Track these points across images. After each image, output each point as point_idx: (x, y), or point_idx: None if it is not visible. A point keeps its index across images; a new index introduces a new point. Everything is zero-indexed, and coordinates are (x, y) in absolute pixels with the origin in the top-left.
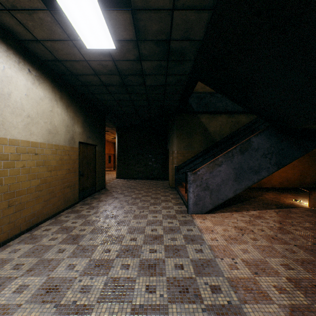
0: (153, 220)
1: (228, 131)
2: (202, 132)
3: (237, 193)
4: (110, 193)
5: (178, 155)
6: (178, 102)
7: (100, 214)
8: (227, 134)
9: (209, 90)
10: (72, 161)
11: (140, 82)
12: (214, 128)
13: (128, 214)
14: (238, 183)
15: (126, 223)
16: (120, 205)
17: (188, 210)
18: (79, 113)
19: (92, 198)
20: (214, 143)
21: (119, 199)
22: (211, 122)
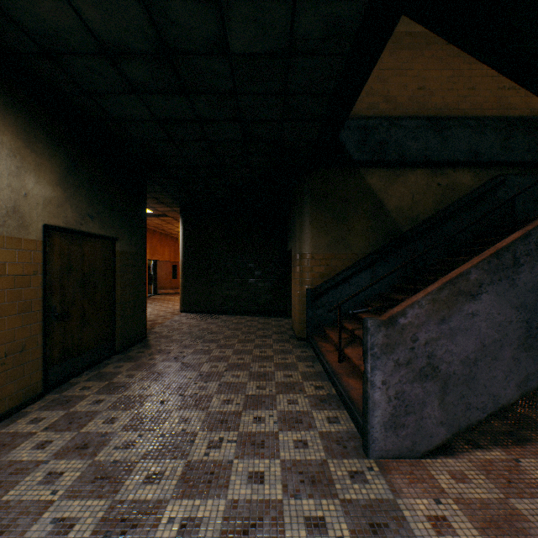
0: (250, 509)
1: (431, 207)
2: (371, 209)
3: (532, 389)
4: (150, 356)
5: (314, 264)
6: (318, 128)
7: (72, 461)
8: (429, 215)
9: (385, 111)
10: (13, 281)
11: (212, 35)
12: (397, 201)
13: (168, 457)
14: (533, 355)
15: (138, 536)
16: (156, 409)
17: (367, 444)
18: (47, 146)
19: (93, 375)
20: (399, 235)
21: (162, 382)
22: (390, 187)
